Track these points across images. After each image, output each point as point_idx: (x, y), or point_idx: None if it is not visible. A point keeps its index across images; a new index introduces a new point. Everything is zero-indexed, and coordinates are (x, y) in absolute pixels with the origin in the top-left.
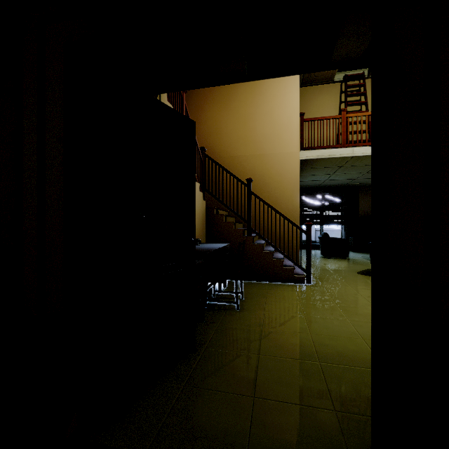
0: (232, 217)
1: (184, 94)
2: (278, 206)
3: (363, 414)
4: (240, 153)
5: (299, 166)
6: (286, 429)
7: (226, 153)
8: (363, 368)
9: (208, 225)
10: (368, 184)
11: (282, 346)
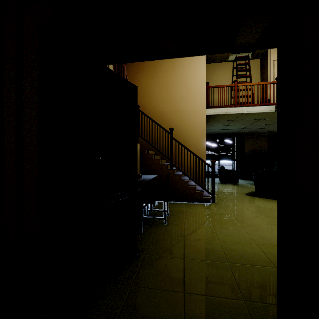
0: (158, 155)
1: (124, 65)
2: (191, 148)
3: (264, 302)
4: (163, 110)
5: (205, 119)
6: (211, 318)
7: (153, 109)
8: (259, 266)
9: (141, 161)
10: (251, 132)
11: (200, 251)
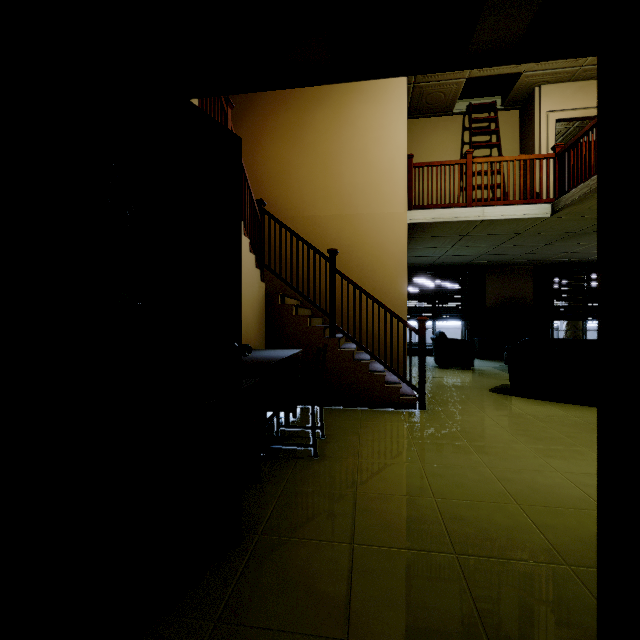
0: (306, 308)
1: (229, 110)
2: (376, 292)
3: None
4: (318, 212)
5: (406, 233)
6: None
7: (297, 211)
8: (528, 562)
9: (268, 321)
10: (499, 263)
11: (391, 524)
